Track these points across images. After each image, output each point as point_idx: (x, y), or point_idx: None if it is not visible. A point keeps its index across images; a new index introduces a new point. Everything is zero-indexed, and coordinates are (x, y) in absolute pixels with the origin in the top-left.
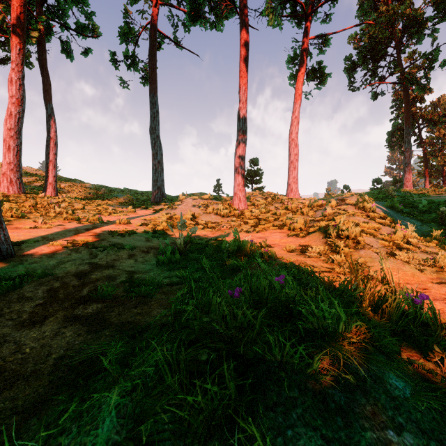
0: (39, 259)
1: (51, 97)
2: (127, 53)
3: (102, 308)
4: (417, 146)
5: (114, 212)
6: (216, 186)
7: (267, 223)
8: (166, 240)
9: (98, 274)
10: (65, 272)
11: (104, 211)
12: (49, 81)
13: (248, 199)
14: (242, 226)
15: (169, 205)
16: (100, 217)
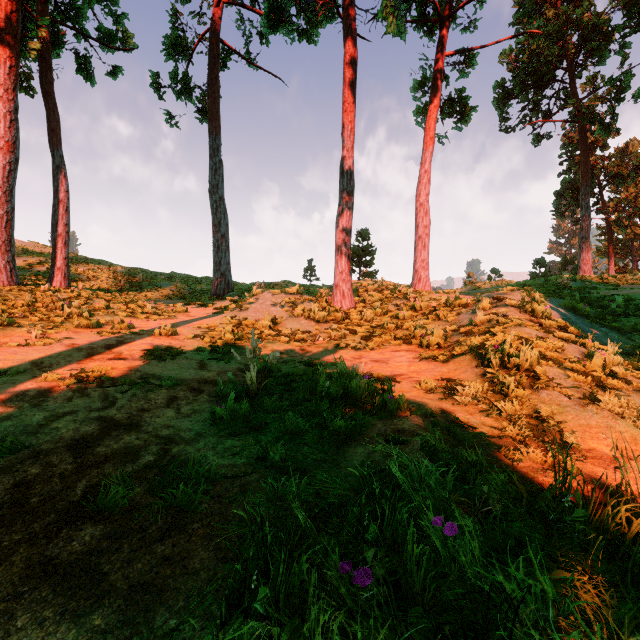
0: (16, 411)
1: (60, 140)
2: (176, 74)
3: (101, 539)
4: (597, 212)
5: (155, 313)
6: (307, 269)
7: (386, 333)
8: (230, 365)
9: (110, 444)
10: (54, 439)
11: (140, 312)
12: (56, 116)
13: (355, 293)
14: (347, 338)
15: (237, 304)
16: (131, 324)
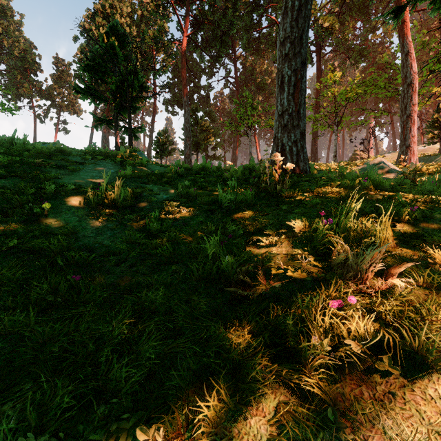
0: None
1: None
2: None
3: None
4: None
5: None
6: None
7: None
8: None
9: None
10: None
11: None
12: None
13: None
14: None
15: None
16: None
